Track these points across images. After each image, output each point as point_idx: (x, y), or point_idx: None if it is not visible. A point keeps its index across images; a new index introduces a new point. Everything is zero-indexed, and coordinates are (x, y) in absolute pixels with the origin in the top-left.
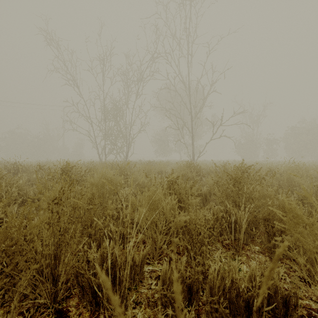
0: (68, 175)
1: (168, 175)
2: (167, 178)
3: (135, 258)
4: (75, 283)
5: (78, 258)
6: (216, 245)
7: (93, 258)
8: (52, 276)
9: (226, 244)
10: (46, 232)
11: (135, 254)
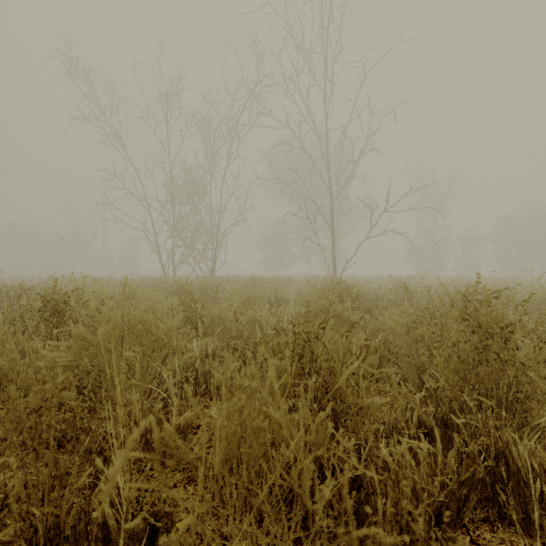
0: (59, 311)
1: (297, 316)
2: (295, 327)
3: None
4: None
5: None
6: None
7: None
8: None
9: (486, 545)
10: None
11: None
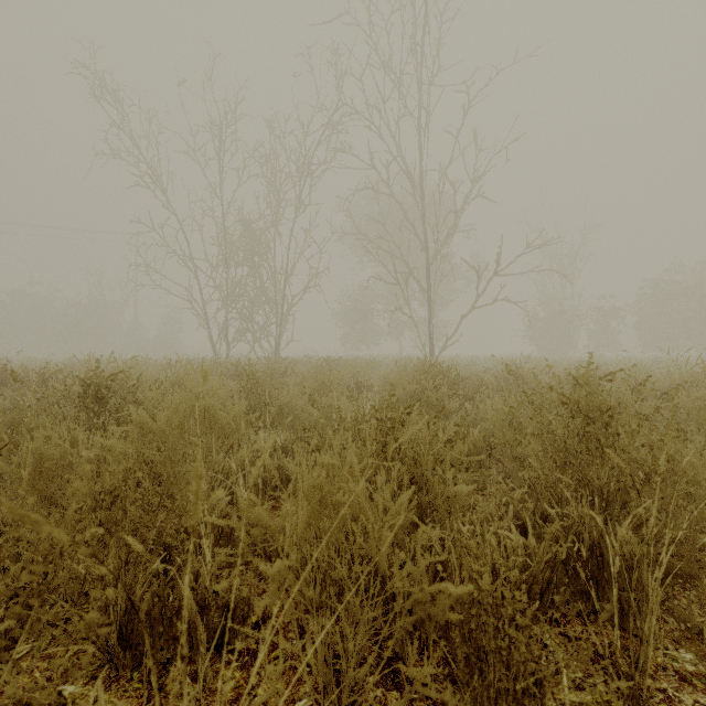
0: (102, 397)
1: (380, 401)
2: (377, 412)
3: None
4: None
5: None
6: (579, 697)
7: None
8: None
9: (575, 637)
10: None
11: None
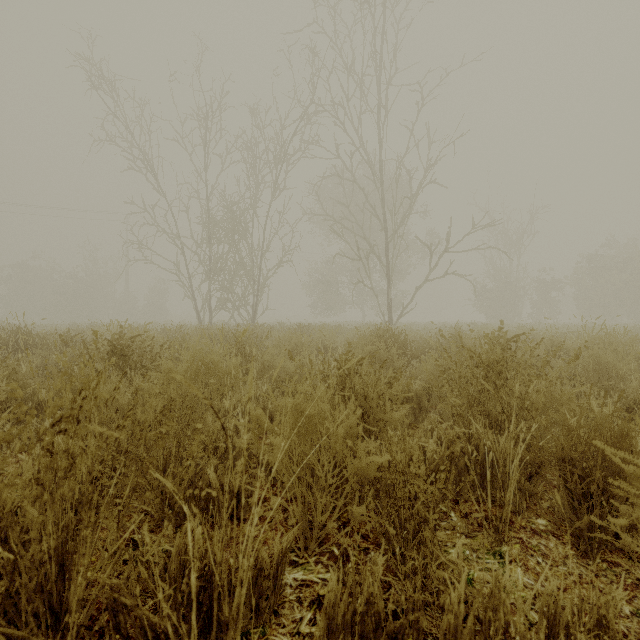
0: (125, 354)
1: (340, 355)
2: (338, 363)
3: (262, 560)
4: (111, 630)
5: (126, 557)
6: (453, 523)
7: (164, 555)
8: (52, 612)
9: (470, 512)
10: (29, 508)
11: (261, 550)
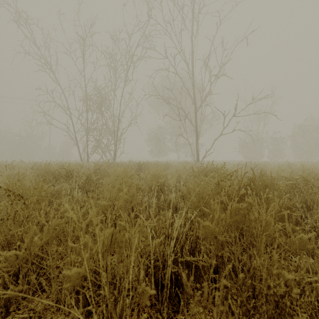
0: None
1: None
2: None
3: None
4: None
5: None
6: None
7: None
8: None
9: None
10: None
11: None
